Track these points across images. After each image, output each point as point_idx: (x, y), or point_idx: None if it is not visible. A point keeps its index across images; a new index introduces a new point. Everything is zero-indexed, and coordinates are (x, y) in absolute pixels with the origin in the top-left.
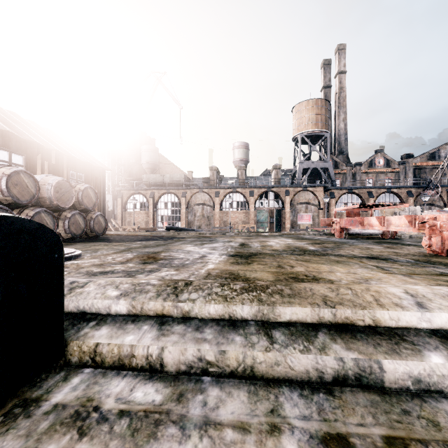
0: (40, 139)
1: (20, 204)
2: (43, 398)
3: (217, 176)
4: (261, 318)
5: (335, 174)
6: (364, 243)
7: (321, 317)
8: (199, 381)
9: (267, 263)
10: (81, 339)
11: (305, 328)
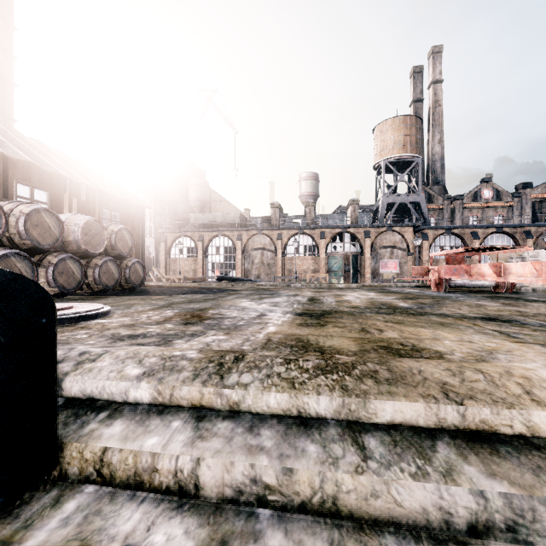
0: (67, 171)
1: (41, 249)
2: (16, 538)
3: (279, 214)
4: (346, 417)
5: (429, 210)
6: (472, 299)
7: (442, 418)
8: (252, 517)
9: (345, 325)
10: (83, 441)
11: (415, 434)
